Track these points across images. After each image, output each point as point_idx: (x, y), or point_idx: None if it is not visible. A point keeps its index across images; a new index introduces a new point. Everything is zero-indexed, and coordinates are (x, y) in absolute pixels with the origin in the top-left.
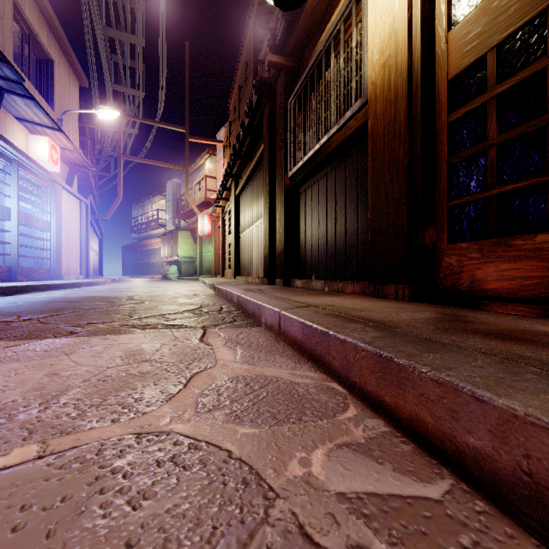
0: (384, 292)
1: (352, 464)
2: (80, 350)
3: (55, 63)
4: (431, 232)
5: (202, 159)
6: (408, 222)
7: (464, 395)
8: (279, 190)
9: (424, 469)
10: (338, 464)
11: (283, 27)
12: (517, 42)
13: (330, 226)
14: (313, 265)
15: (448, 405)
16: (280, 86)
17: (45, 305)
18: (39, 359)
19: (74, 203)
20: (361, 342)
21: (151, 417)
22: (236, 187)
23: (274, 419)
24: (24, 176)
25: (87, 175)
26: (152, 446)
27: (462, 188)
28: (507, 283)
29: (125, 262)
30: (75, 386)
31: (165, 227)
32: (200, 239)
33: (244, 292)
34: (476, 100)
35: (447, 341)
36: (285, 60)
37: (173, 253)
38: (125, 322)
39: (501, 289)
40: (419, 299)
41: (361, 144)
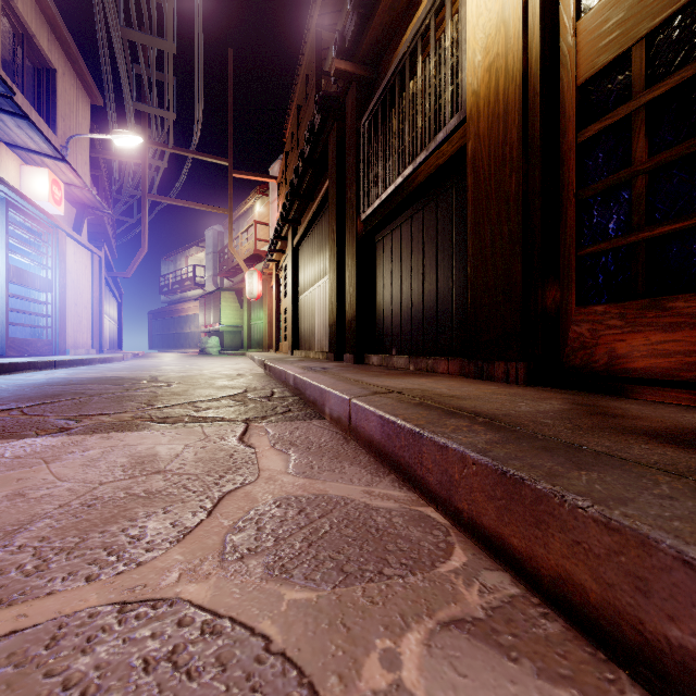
0: (490, 373)
1: (469, 663)
2: (67, 455)
3: (58, 74)
4: (554, 292)
5: (250, 201)
6: (523, 278)
7: (661, 555)
8: (349, 239)
9: (587, 673)
10: (445, 663)
11: (354, 23)
12: (675, 30)
13: (416, 285)
14: (394, 336)
15: (628, 566)
16: (351, 102)
17: (36, 389)
18: (5, 471)
19: (83, 256)
20: (471, 451)
21: (149, 570)
22: (294, 235)
23: (341, 574)
24: (17, 219)
25: (101, 220)
26: (141, 628)
27: (597, 231)
28: (661, 360)
29: (152, 332)
30: (44, 515)
31: (204, 288)
32: (248, 303)
33: (303, 371)
34: (617, 112)
35: (600, 450)
36: (357, 68)
37: (214, 321)
38: (140, 414)
39: (652, 369)
40: (537, 382)
41: (458, 176)
